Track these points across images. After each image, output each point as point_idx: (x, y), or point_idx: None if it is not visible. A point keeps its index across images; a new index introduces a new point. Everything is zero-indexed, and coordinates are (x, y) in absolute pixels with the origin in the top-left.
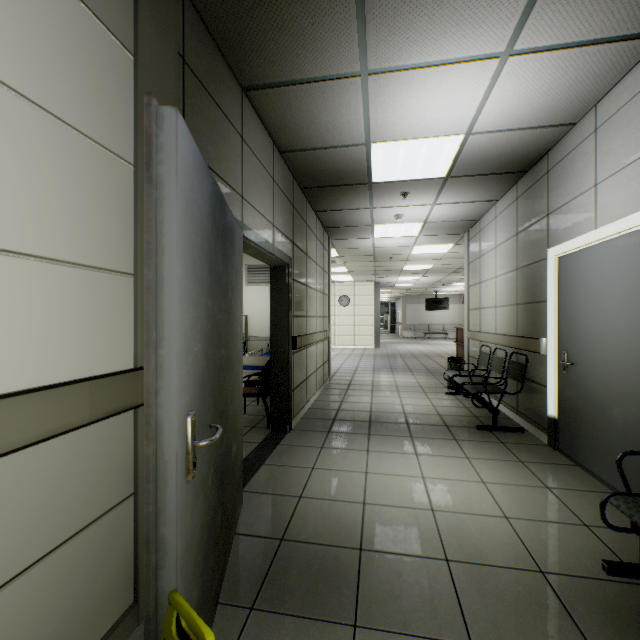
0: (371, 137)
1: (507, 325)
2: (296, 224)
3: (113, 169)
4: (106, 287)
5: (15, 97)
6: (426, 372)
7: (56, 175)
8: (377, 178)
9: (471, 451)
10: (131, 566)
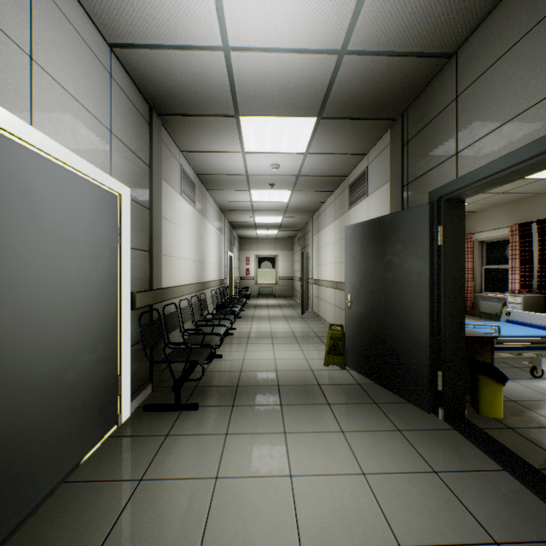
0: None
1: None
2: None
3: None
4: None
5: None
6: None
7: None
8: None
9: None
10: None
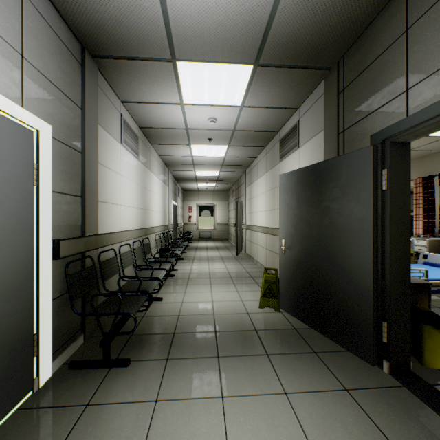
0: None
1: None
2: None
3: None
4: None
5: None
6: None
7: None
8: None
9: None
10: None
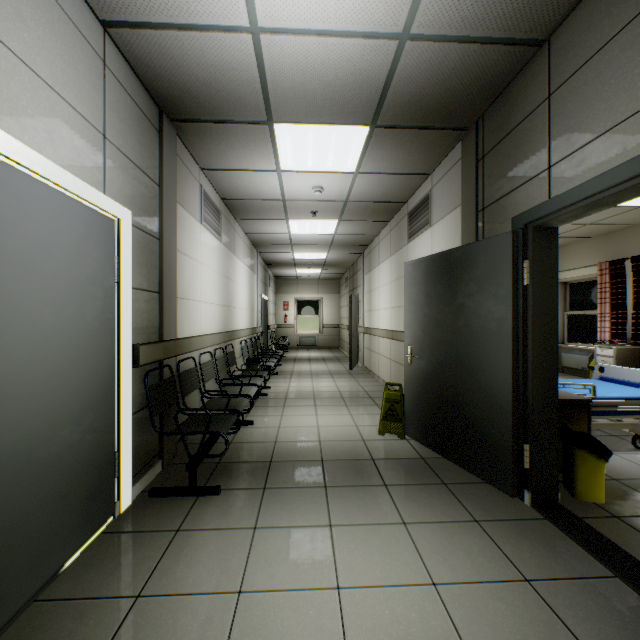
0: None
1: None
2: None
3: None
4: None
5: None
6: None
7: None
8: None
9: None
10: None
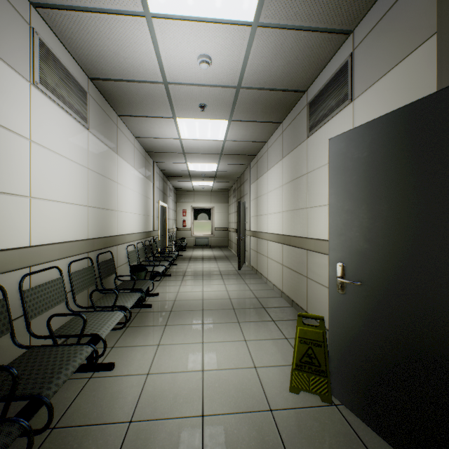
0: None
1: None
2: None
3: None
4: None
5: None
6: None
7: None
8: None
9: None
10: None
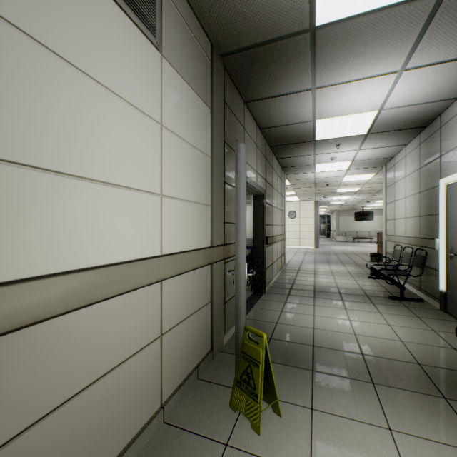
0: (316, 117)
1: (413, 230)
2: (267, 169)
3: (205, 161)
4: (204, 211)
5: (186, 143)
6: (354, 264)
7: (193, 169)
8: (319, 137)
9: (383, 309)
10: (210, 333)
